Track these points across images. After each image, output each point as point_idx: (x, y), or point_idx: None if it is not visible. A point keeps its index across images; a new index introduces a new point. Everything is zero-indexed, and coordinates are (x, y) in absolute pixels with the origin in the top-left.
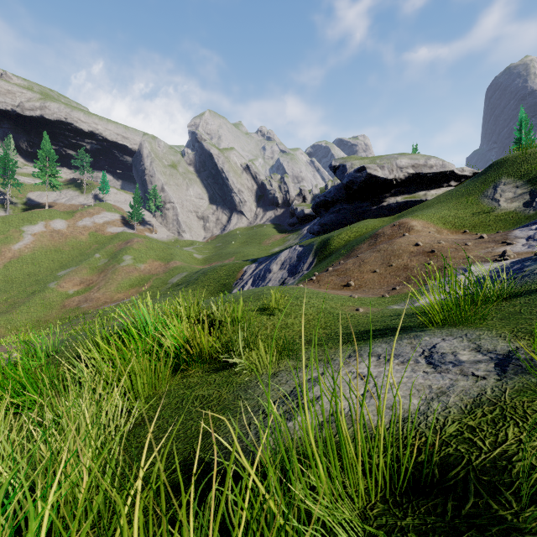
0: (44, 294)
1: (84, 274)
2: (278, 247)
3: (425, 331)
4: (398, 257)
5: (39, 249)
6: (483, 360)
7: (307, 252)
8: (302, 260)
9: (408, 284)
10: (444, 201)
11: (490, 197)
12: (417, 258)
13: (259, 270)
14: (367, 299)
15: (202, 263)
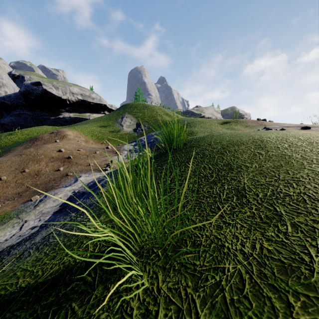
0: None
1: None
2: None
3: None
4: (37, 162)
5: None
6: None
7: None
8: None
9: (18, 197)
10: (96, 121)
11: (119, 123)
12: (53, 164)
13: None
14: None
15: None
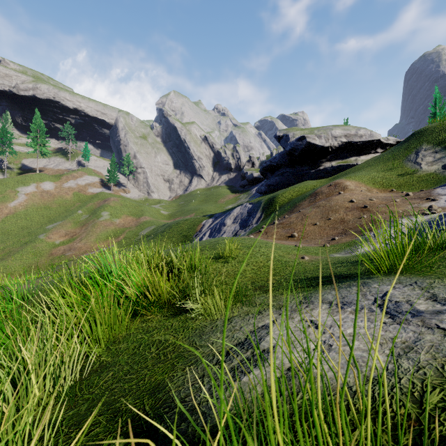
0: (34, 244)
1: (68, 227)
2: (231, 205)
3: (373, 279)
4: (336, 211)
5: (31, 206)
6: (444, 310)
7: (256, 209)
8: (252, 215)
9: (345, 235)
10: (373, 165)
11: (413, 161)
12: (352, 213)
13: (215, 224)
14: (310, 248)
15: (168, 218)
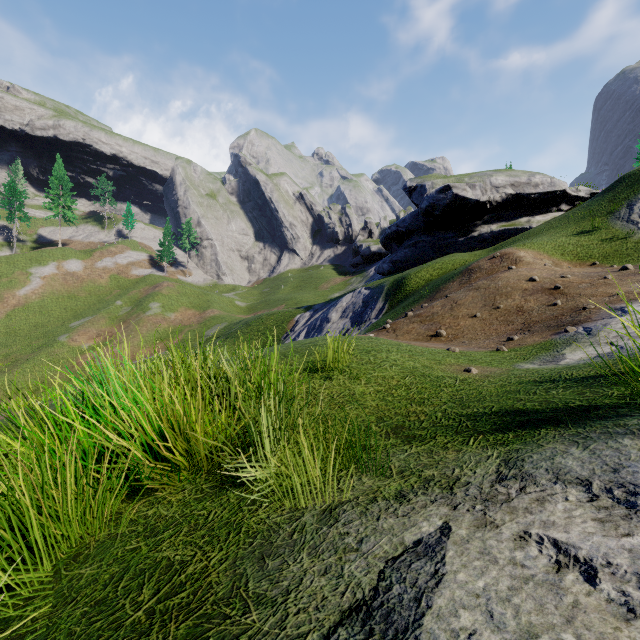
0: (52, 350)
1: (102, 325)
2: (338, 293)
3: None
4: (507, 296)
5: (49, 295)
6: None
7: (376, 296)
8: (369, 306)
9: (530, 332)
10: (558, 227)
11: (624, 219)
12: (535, 298)
13: (315, 319)
14: (474, 353)
15: (246, 311)
